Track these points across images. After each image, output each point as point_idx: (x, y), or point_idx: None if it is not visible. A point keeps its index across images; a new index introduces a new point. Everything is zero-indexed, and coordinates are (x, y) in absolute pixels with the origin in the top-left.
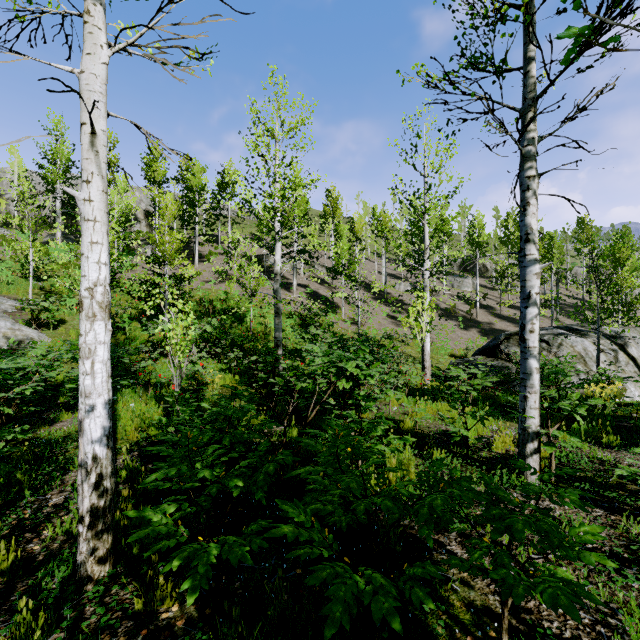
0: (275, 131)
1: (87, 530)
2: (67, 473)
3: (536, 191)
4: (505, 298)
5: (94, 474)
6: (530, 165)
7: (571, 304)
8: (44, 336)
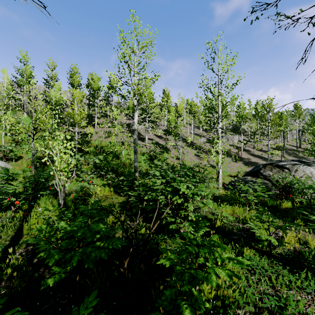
0: (134, 49)
1: None
2: None
3: None
4: (255, 146)
5: None
6: None
7: (290, 149)
8: (8, 165)
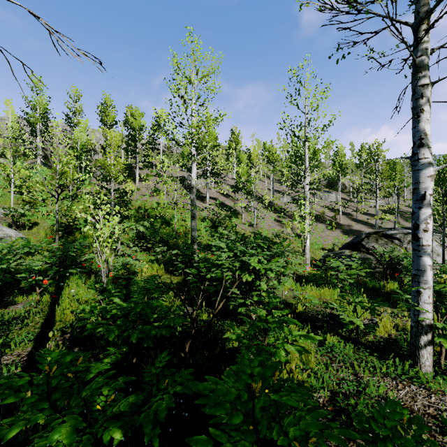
0: (192, 78)
1: None
2: (1, 356)
3: (429, 98)
4: (359, 207)
5: None
6: (424, 74)
7: (408, 211)
8: (20, 234)
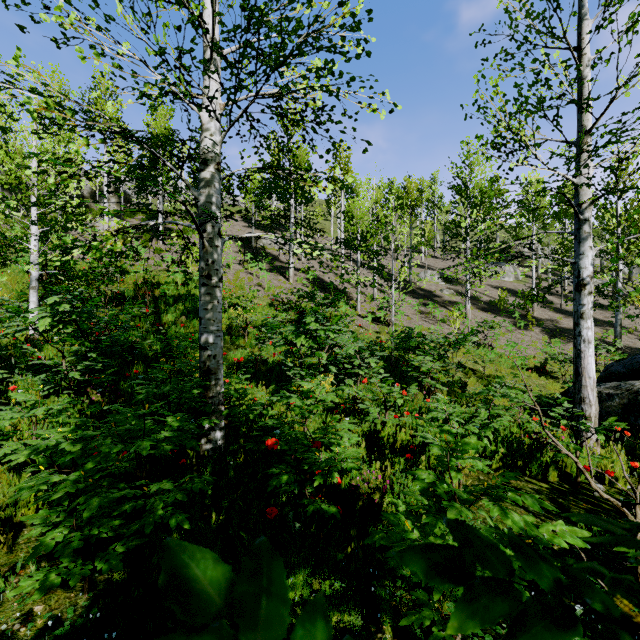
0: None
1: None
2: None
3: None
4: (559, 289)
5: None
6: None
7: None
8: None
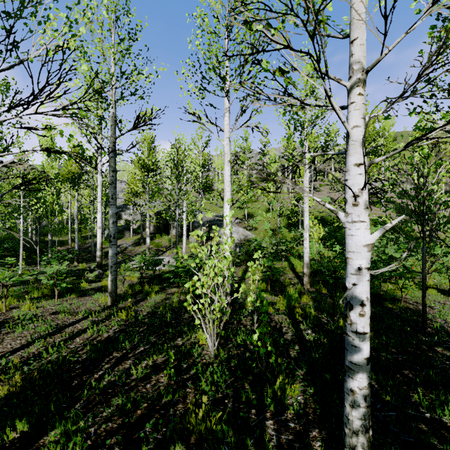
0: None
1: (306, 276)
2: (286, 274)
3: None
4: None
5: (307, 265)
6: None
7: None
8: (252, 234)
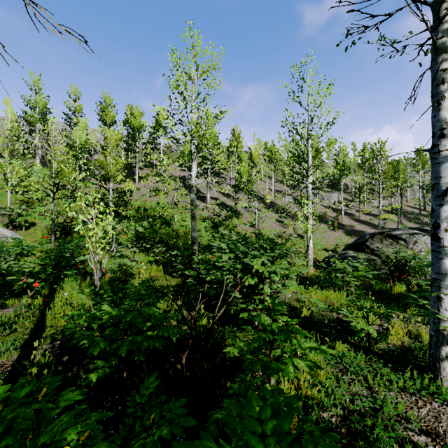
0: (192, 74)
1: None
2: None
3: None
4: (362, 207)
5: None
6: (445, 57)
7: (411, 212)
8: (17, 235)
